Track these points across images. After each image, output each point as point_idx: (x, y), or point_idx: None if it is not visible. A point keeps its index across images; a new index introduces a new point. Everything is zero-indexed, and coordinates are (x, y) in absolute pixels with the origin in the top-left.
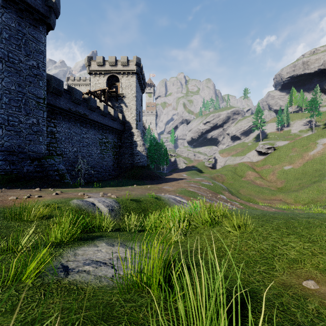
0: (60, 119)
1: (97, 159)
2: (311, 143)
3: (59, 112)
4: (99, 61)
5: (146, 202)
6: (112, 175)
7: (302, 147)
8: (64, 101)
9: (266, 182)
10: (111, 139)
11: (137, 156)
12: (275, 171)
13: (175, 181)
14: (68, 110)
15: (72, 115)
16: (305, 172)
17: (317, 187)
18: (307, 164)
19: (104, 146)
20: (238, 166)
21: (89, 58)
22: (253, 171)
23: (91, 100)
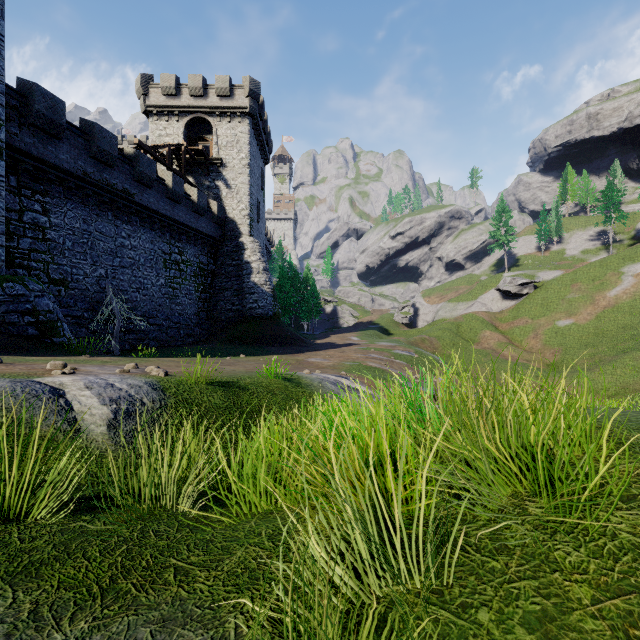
0: (61, 197)
1: (157, 299)
2: (611, 274)
3: (57, 180)
4: (166, 85)
5: (257, 391)
6: (194, 336)
7: (592, 282)
8: (71, 153)
9: (523, 352)
10: (192, 255)
11: (251, 295)
12: (540, 330)
13: (335, 348)
14: (81, 177)
15: (92, 189)
16: (601, 332)
17: (632, 362)
18: (604, 315)
19: (176, 271)
20: (464, 321)
21: (145, 78)
22: (494, 331)
23: (143, 159)
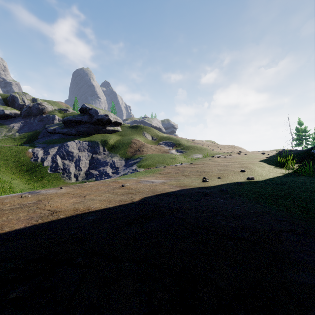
0: None
1: None
2: None
3: None
4: None
5: None
6: None
7: None
8: None
9: None
10: None
11: None
12: None
13: None
14: None
15: None
16: None
17: None
18: None
19: None
20: None
21: None
22: None
23: None
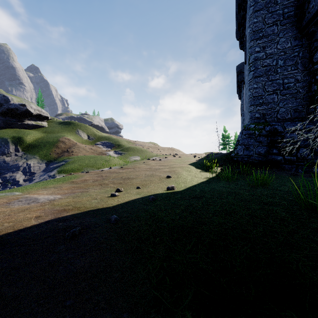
0: None
1: None
2: None
3: None
4: None
5: None
6: None
7: None
8: None
9: None
10: None
11: None
12: None
13: None
14: None
15: None
16: None
17: None
18: None
19: None
20: None
21: None
22: None
23: None
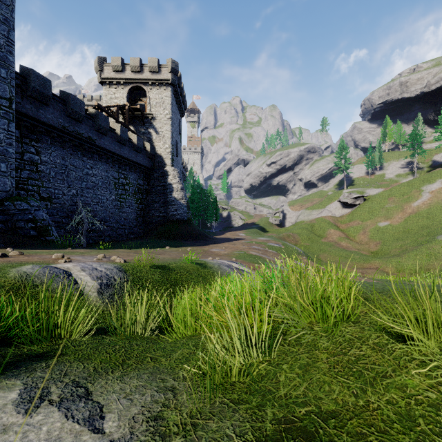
0: (48, 143)
1: (110, 209)
2: (415, 191)
3: (45, 131)
4: (115, 64)
5: (180, 271)
6: (134, 233)
7: (402, 196)
8: (54, 114)
9: (355, 243)
10: (133, 179)
11: (172, 206)
12: (367, 229)
13: (229, 242)
14: (61, 129)
15: (68, 137)
16: (407, 230)
17: (427, 250)
18: (410, 219)
19: (122, 190)
20: (316, 223)
21: (101, 59)
22: (336, 230)
23: (101, 116)
